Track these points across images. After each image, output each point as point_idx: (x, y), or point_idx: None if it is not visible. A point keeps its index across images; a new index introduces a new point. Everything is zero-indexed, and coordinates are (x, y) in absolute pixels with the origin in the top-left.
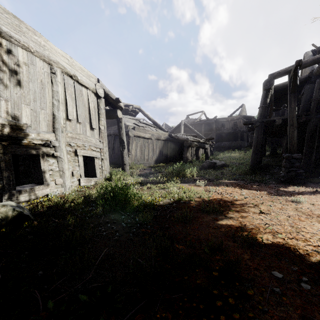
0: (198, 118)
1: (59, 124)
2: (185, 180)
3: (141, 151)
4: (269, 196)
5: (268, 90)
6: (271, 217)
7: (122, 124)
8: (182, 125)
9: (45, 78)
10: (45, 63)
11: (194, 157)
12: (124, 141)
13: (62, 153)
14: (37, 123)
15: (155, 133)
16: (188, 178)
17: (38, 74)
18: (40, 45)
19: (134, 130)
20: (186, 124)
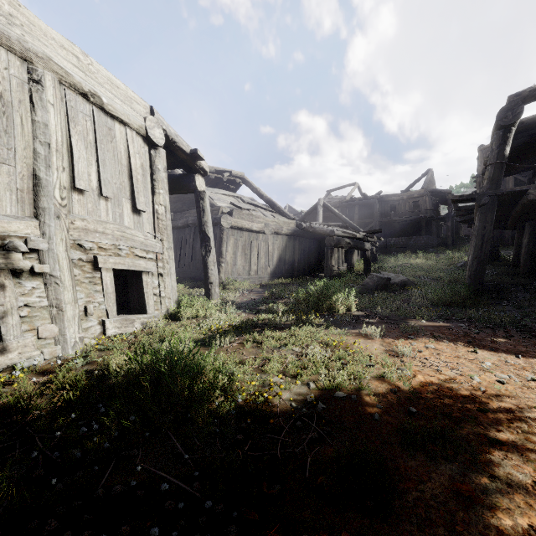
0: (347, 196)
1: (49, 200)
2: (335, 319)
3: (244, 255)
4: None
5: (509, 129)
6: None
7: (206, 203)
8: (320, 208)
9: (12, 90)
10: (12, 57)
11: (342, 265)
12: (210, 237)
13: (56, 266)
14: None
15: (272, 222)
16: (340, 315)
17: None
18: None
19: (232, 216)
20: (328, 206)
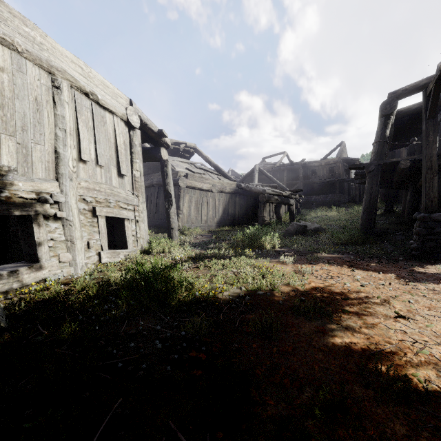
0: (278, 162)
1: (65, 168)
2: (263, 253)
3: (197, 208)
4: (402, 282)
5: (388, 117)
6: (418, 326)
7: (168, 169)
8: (256, 172)
9: (42, 94)
10: (42, 71)
11: (273, 217)
12: (171, 194)
13: (70, 213)
14: (28, 166)
15: (218, 183)
16: (267, 250)
17: (30, 87)
18: (34, 42)
19: (187, 179)
20: (262, 170)
